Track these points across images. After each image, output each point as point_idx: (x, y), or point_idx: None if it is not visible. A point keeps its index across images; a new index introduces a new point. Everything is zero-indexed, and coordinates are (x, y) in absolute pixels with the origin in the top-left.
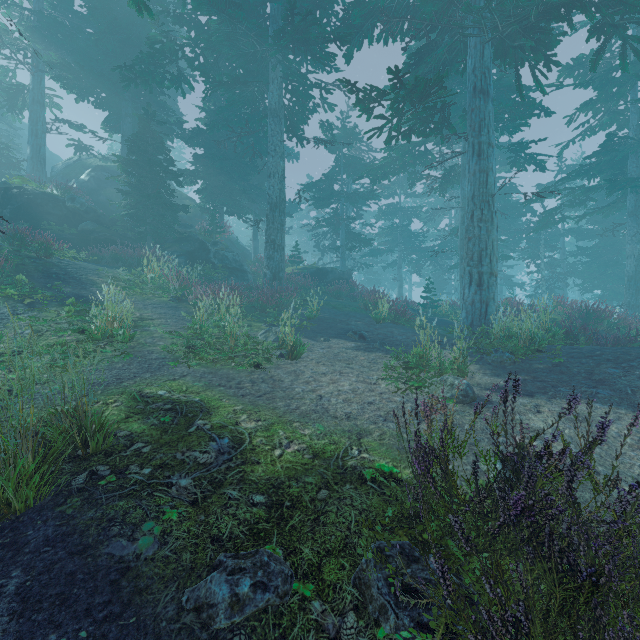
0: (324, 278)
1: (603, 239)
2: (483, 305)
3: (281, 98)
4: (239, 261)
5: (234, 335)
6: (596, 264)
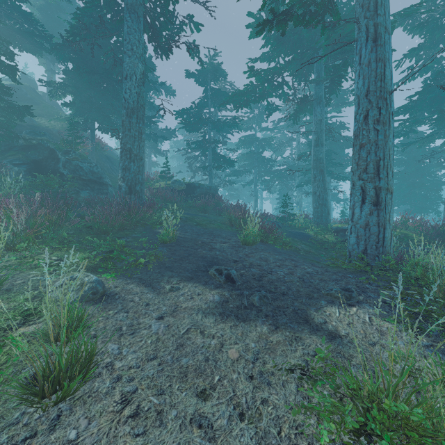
0: (192, 193)
1: (409, 166)
2: (381, 229)
3: None
4: (98, 173)
5: None
6: (405, 185)
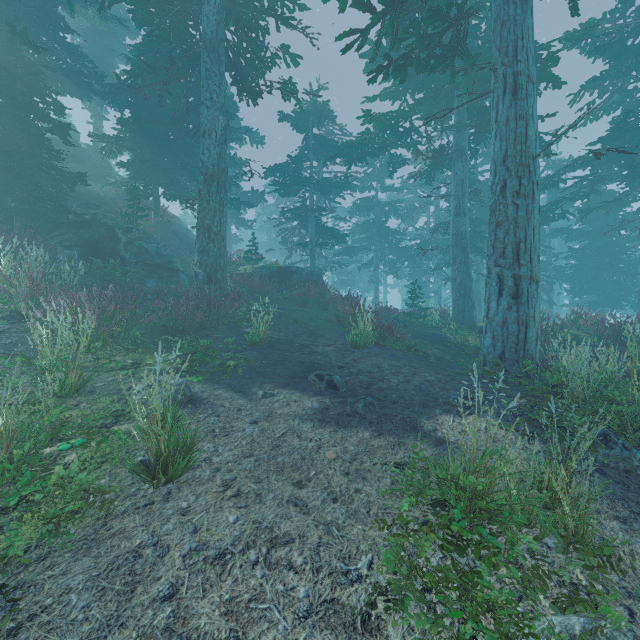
0: (287, 280)
1: (594, 240)
2: (522, 328)
3: (221, 27)
4: (166, 256)
5: (4, 432)
6: (588, 267)
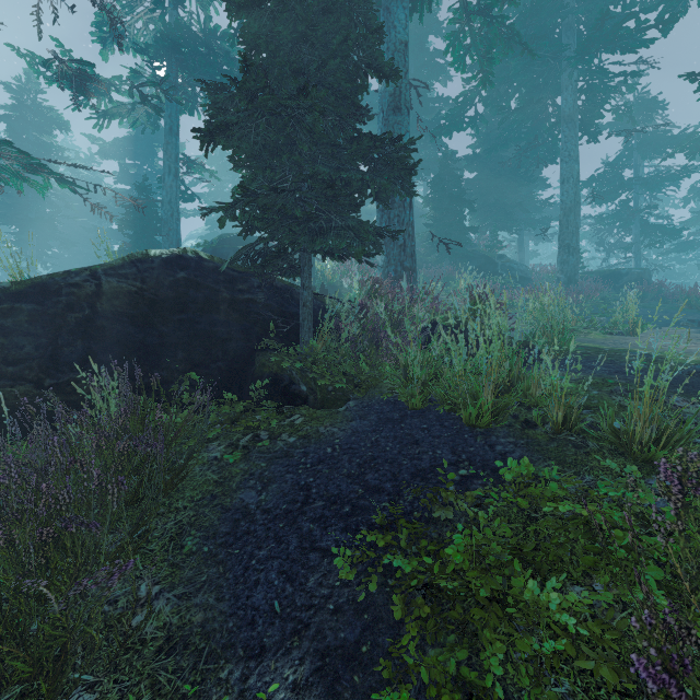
0: (616, 281)
1: None
2: None
3: (575, 102)
4: (523, 271)
5: (575, 317)
6: None
